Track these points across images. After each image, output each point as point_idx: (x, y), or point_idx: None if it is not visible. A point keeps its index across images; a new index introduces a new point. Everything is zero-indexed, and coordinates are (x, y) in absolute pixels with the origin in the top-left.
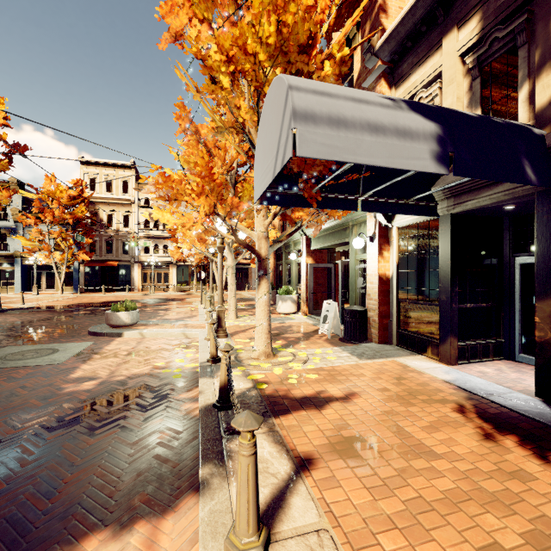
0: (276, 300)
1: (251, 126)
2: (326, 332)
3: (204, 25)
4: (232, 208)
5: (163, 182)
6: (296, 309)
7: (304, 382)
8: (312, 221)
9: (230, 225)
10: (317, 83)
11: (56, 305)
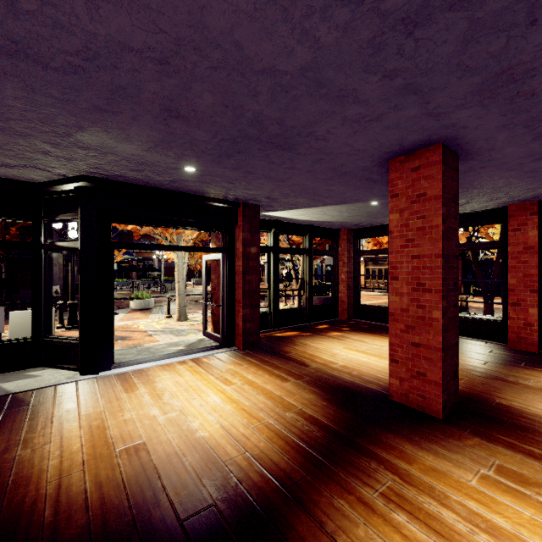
0: None
1: None
2: None
3: None
4: None
5: None
6: None
7: None
8: None
9: None
10: None
11: None
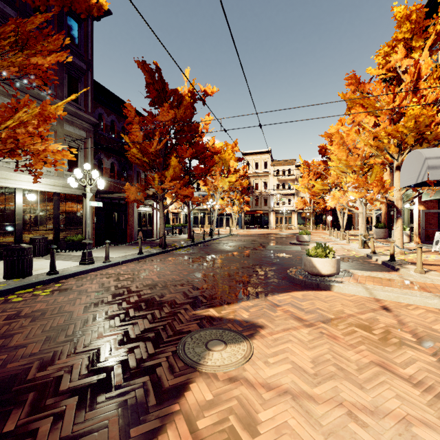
0: (392, 233)
1: (395, 153)
2: (438, 250)
3: (372, 117)
4: (387, 189)
5: (355, 182)
6: (409, 240)
7: (427, 261)
8: (429, 190)
9: (385, 196)
10: (436, 152)
11: (246, 234)
